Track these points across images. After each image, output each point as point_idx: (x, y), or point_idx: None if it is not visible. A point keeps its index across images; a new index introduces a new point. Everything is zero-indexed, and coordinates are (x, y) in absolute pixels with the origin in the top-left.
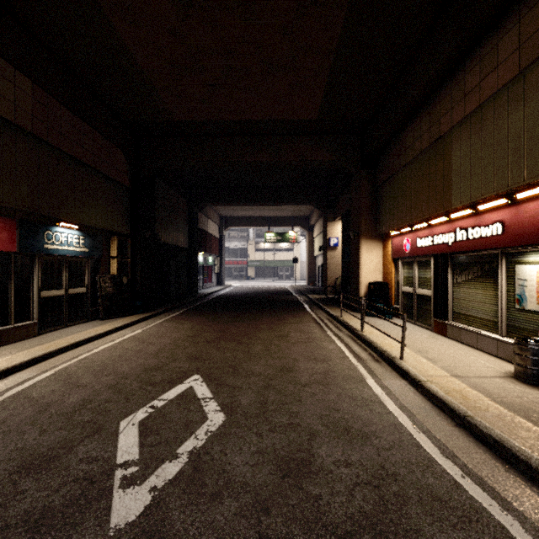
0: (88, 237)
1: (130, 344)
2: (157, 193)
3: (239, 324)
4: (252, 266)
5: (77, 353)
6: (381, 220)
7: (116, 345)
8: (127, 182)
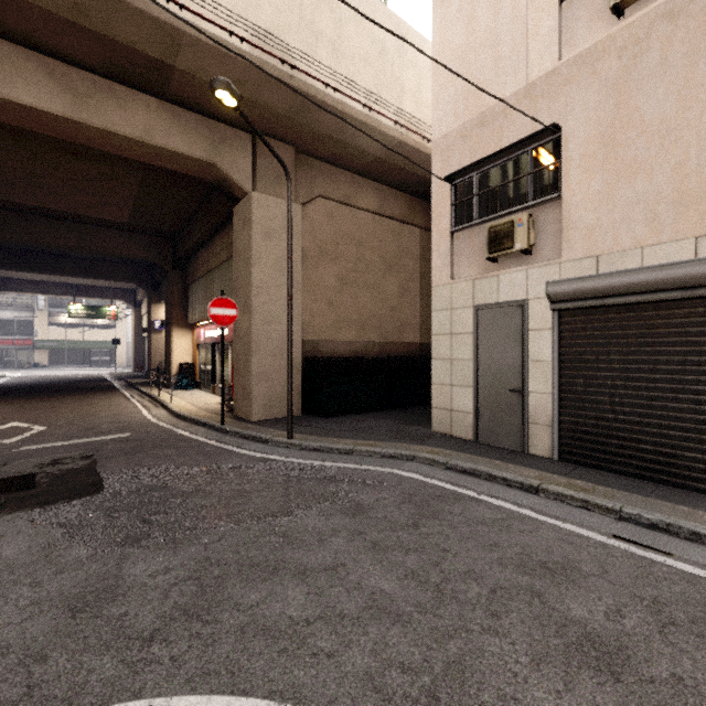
0: None
1: None
2: None
3: (41, 403)
4: (43, 348)
5: None
6: (189, 313)
7: None
8: None
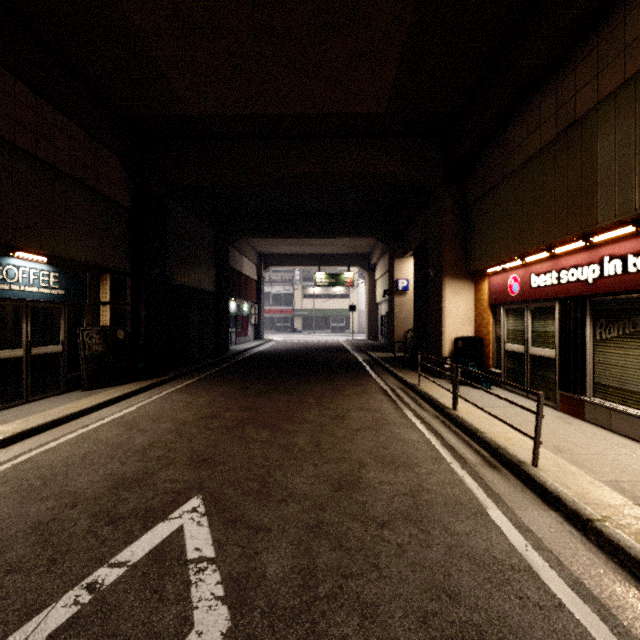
0: (65, 273)
1: (109, 433)
2: (171, 218)
3: (277, 397)
4: (298, 316)
5: (20, 449)
6: (472, 252)
7: (88, 434)
8: (126, 200)
